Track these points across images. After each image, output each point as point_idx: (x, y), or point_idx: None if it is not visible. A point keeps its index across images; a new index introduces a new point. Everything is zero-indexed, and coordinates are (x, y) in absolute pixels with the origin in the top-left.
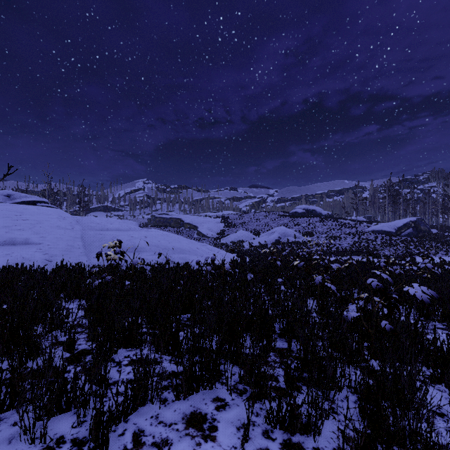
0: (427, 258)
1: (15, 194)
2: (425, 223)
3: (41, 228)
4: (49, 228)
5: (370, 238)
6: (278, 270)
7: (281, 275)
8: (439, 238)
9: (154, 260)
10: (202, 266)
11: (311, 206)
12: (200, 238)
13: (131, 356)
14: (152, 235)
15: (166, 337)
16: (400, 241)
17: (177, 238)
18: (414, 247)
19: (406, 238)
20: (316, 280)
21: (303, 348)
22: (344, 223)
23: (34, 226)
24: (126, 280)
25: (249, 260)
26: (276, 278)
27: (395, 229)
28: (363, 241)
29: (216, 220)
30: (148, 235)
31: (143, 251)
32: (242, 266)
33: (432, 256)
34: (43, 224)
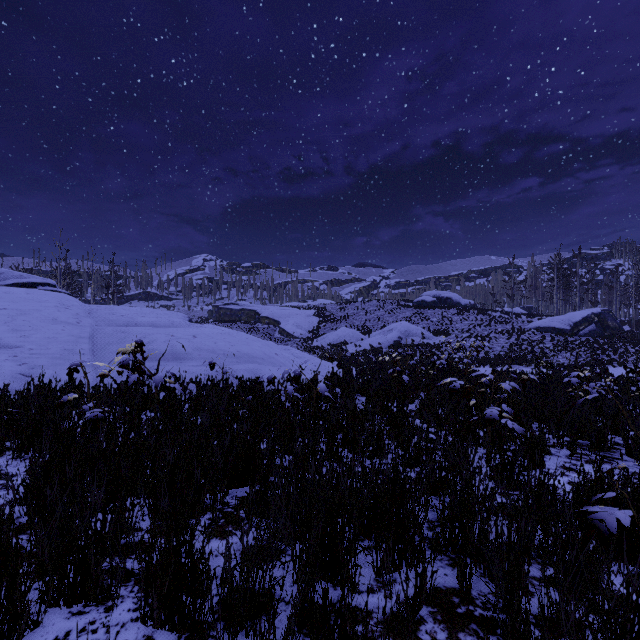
0: (635, 369)
1: (5, 272)
2: (613, 317)
3: (25, 322)
4: (38, 323)
5: (534, 339)
6: (405, 390)
7: (411, 400)
8: (635, 338)
9: (203, 374)
10: (280, 385)
11: (444, 292)
12: (283, 339)
13: (71, 638)
14: (205, 334)
15: (167, 582)
16: (579, 343)
17: (245, 339)
18: (602, 351)
19: (587, 338)
20: (488, 416)
21: (525, 635)
22: (494, 317)
23: (14, 318)
24: (148, 410)
25: (358, 373)
26: (405, 406)
27: (570, 325)
28: (524, 343)
29: (307, 312)
30: (198, 334)
31: (187, 359)
32: (346, 383)
33: (631, 365)
34: (29, 316)
